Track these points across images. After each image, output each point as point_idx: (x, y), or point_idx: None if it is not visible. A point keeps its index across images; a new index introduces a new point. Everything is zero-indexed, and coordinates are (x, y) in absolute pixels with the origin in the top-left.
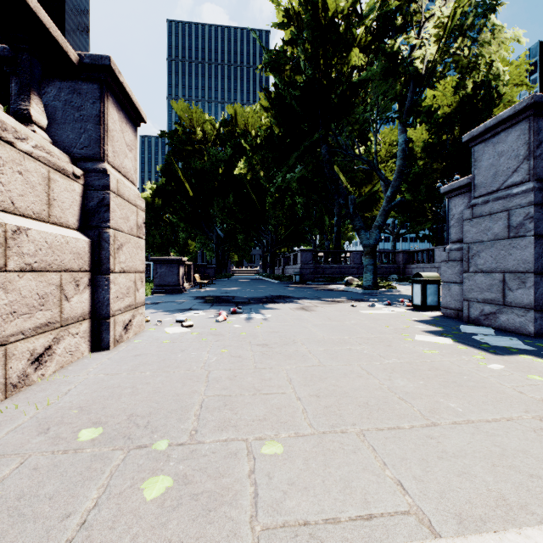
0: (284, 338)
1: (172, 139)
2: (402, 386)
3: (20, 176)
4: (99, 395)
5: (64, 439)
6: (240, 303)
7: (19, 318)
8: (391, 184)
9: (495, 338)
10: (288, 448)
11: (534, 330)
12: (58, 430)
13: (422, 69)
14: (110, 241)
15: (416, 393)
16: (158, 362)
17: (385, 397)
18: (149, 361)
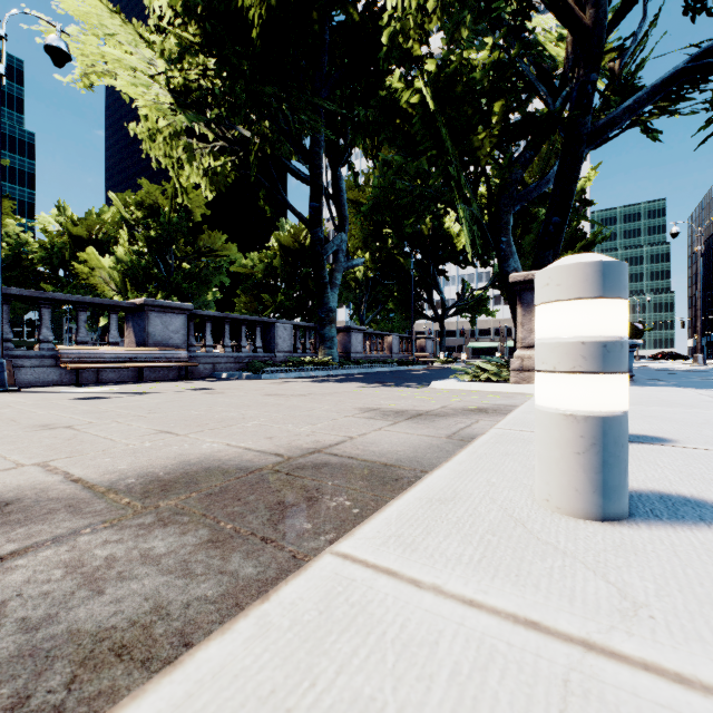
0: None
1: None
2: None
3: None
4: None
5: None
6: None
7: None
8: None
9: None
10: None
11: None
12: None
13: None
14: None
15: None
16: None
17: None
18: None
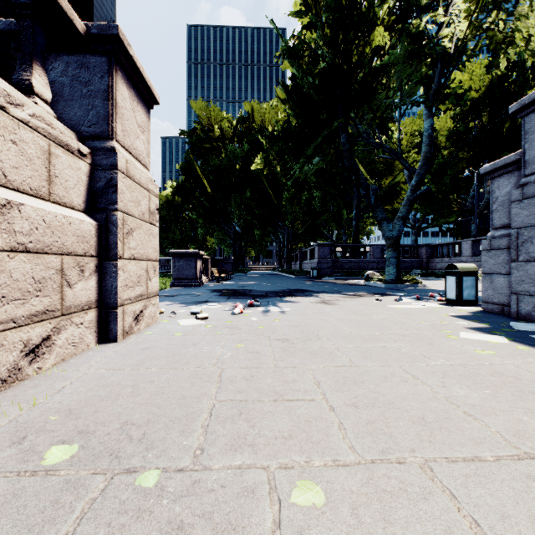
0: (306, 333)
1: (191, 138)
2: (463, 396)
3: (14, 146)
4: (94, 395)
5: (38, 453)
6: (257, 296)
7: (9, 304)
8: (416, 172)
9: None
10: (326, 485)
11: None
12: (35, 440)
13: (451, 49)
14: (118, 224)
15: (485, 406)
16: (166, 357)
17: (445, 411)
18: (157, 355)
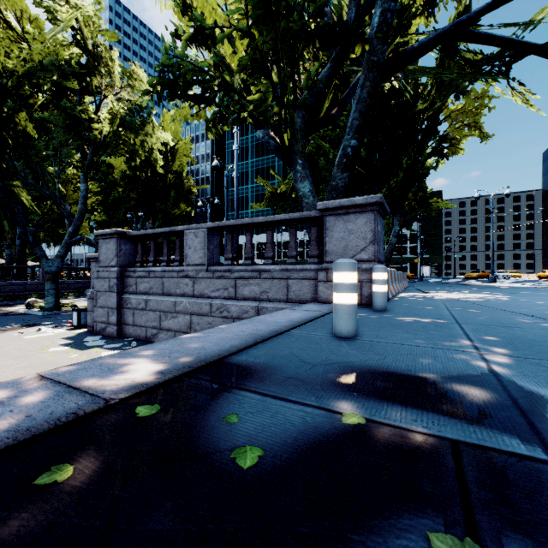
0: None
1: None
2: (19, 373)
3: None
4: None
5: None
6: None
7: None
8: (74, 222)
9: (95, 342)
10: None
11: (117, 334)
12: None
13: (101, 140)
14: None
15: (24, 373)
16: None
17: (7, 378)
18: None
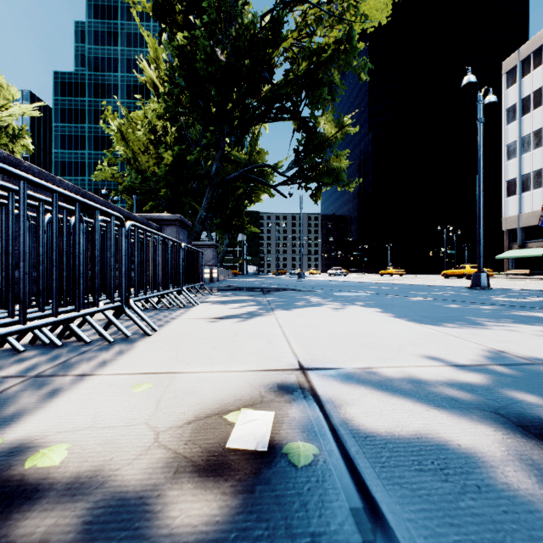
0: None
1: None
2: None
3: None
4: None
5: None
6: None
7: None
8: None
9: None
10: None
11: None
12: None
13: None
14: None
15: None
16: None
17: None
18: None
